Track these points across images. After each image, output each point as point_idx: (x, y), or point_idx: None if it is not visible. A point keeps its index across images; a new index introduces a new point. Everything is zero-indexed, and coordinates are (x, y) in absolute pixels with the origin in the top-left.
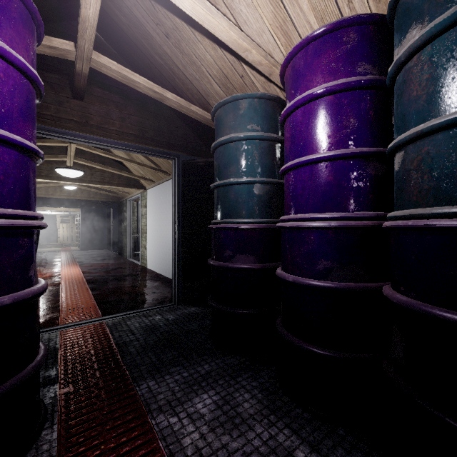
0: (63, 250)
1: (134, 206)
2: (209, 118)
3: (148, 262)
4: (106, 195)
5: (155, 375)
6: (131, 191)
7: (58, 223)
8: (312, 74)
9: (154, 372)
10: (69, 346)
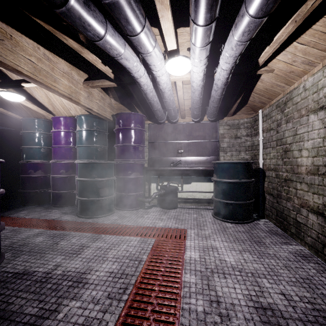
0: None
1: None
2: (18, 117)
3: None
4: None
5: None
6: None
7: None
8: (59, 125)
9: None
10: None
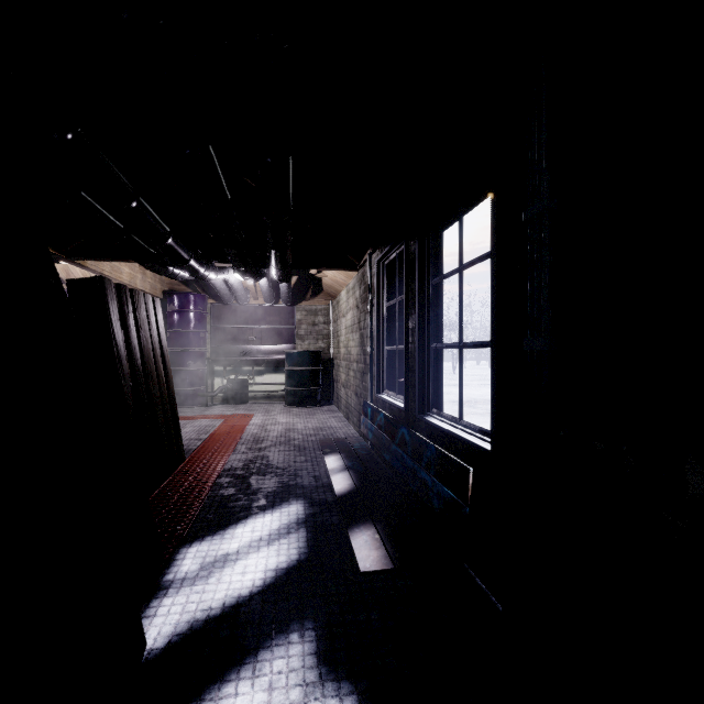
0: None
1: None
2: None
3: None
4: None
5: None
6: None
7: None
8: None
9: None
10: None
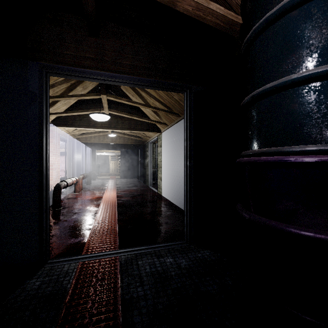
0: (111, 178)
1: (153, 147)
2: (233, 18)
3: (163, 191)
4: (134, 140)
5: None
6: (151, 135)
7: (110, 160)
8: None
9: None
10: (77, 290)
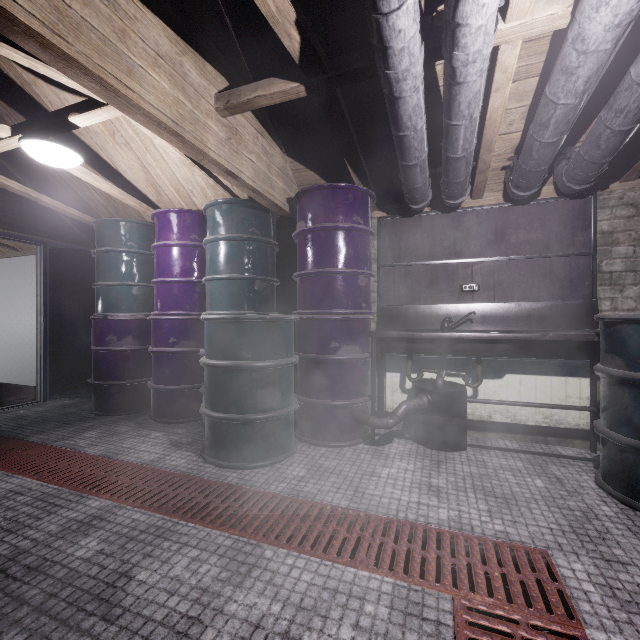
0: None
1: None
2: (89, 220)
3: None
4: None
5: (42, 433)
6: None
7: None
8: (167, 232)
9: (40, 433)
10: None
